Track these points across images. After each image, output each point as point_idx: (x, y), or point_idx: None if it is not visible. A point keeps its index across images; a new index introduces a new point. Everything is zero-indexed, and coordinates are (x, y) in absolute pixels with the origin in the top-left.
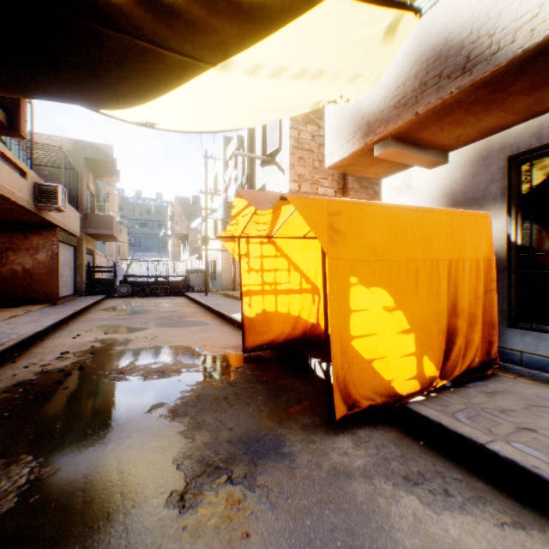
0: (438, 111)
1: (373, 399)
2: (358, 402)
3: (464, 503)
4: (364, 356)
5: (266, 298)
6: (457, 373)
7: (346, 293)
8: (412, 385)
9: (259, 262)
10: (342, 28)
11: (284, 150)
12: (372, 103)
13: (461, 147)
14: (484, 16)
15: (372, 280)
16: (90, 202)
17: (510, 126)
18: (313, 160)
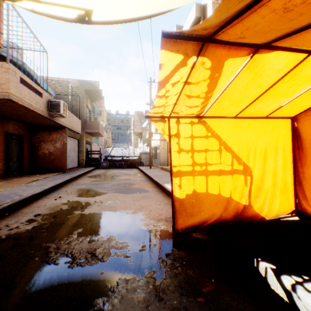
0: None
1: None
2: None
3: None
4: None
5: (196, 179)
6: None
7: None
8: None
9: (189, 142)
10: None
11: None
12: None
13: None
14: None
15: None
16: (88, 115)
17: None
18: None
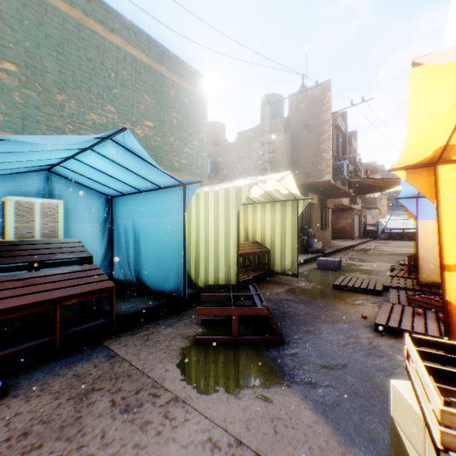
0: None
1: None
2: None
3: None
4: None
5: None
6: None
7: None
8: None
9: None
10: None
11: None
12: None
13: None
14: None
15: None
16: None
17: None
18: None
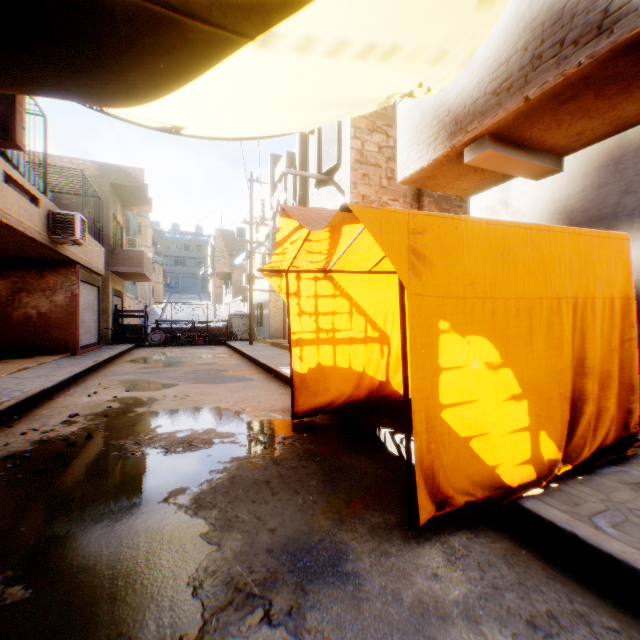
0: (557, 95)
1: (471, 493)
2: (451, 498)
3: None
4: (458, 432)
5: (321, 349)
6: (586, 455)
7: (433, 344)
8: (524, 472)
9: (313, 302)
10: None
11: (344, 166)
12: (462, 92)
13: (580, 150)
14: None
15: (470, 326)
16: (118, 236)
17: None
18: (380, 178)
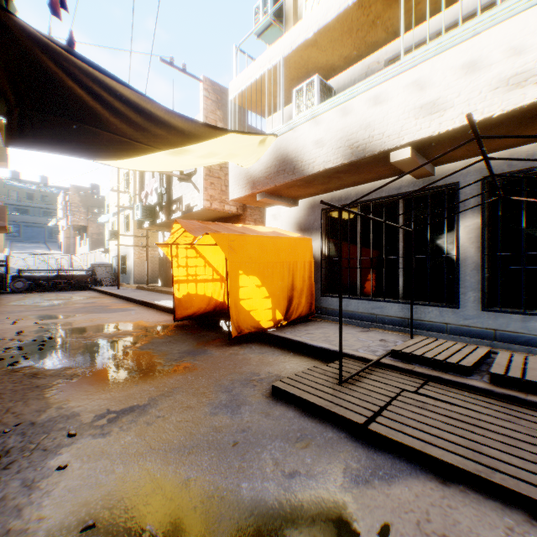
0: (286, 186)
1: (250, 329)
2: (243, 330)
3: (278, 355)
4: (246, 309)
5: (190, 285)
6: (293, 318)
7: (237, 278)
8: (270, 323)
9: (185, 261)
10: (236, 142)
11: (199, 174)
12: (255, 170)
13: (303, 199)
14: (300, 151)
15: (250, 272)
16: None
17: (322, 194)
18: (221, 185)
